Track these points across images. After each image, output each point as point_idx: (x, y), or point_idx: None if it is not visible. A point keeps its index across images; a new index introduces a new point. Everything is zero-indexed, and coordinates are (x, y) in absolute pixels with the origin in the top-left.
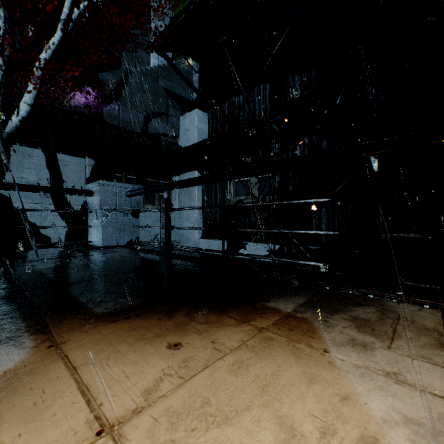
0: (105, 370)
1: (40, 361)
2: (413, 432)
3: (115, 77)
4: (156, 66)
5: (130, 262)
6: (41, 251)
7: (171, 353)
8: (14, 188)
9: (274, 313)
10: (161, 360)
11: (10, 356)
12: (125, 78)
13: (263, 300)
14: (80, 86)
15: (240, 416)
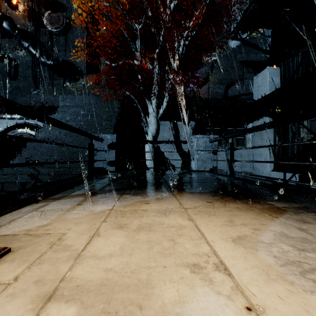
0: (185, 201)
1: (170, 197)
2: (279, 234)
3: (206, 68)
4: (234, 48)
5: (207, 178)
6: (170, 171)
7: (206, 203)
8: (162, 142)
9: (267, 205)
10: (202, 203)
11: (163, 194)
12: (212, 66)
13: (268, 201)
14: (187, 82)
15: (218, 216)
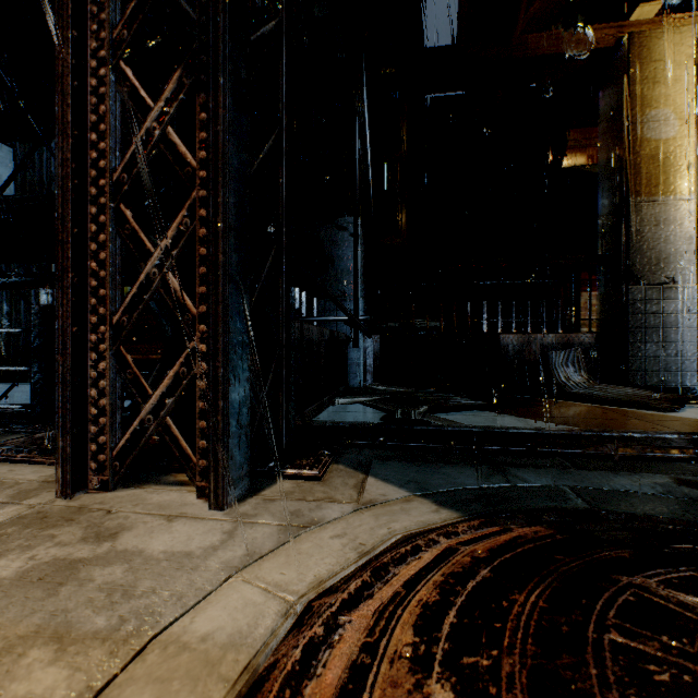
0: None
1: None
2: None
3: None
4: None
5: None
6: None
7: None
8: None
9: None
10: None
11: None
12: None
13: None
14: None
15: None
